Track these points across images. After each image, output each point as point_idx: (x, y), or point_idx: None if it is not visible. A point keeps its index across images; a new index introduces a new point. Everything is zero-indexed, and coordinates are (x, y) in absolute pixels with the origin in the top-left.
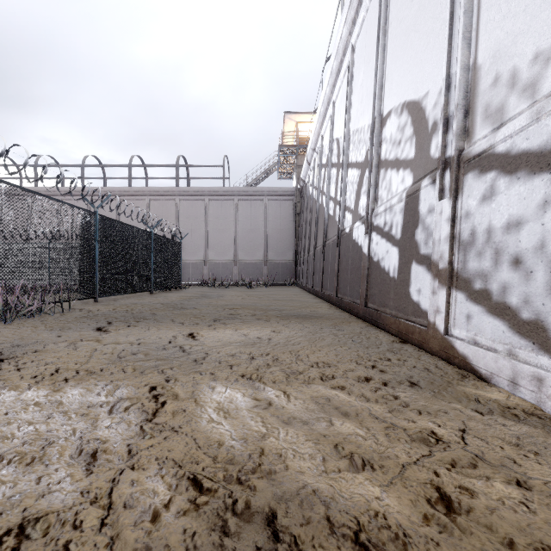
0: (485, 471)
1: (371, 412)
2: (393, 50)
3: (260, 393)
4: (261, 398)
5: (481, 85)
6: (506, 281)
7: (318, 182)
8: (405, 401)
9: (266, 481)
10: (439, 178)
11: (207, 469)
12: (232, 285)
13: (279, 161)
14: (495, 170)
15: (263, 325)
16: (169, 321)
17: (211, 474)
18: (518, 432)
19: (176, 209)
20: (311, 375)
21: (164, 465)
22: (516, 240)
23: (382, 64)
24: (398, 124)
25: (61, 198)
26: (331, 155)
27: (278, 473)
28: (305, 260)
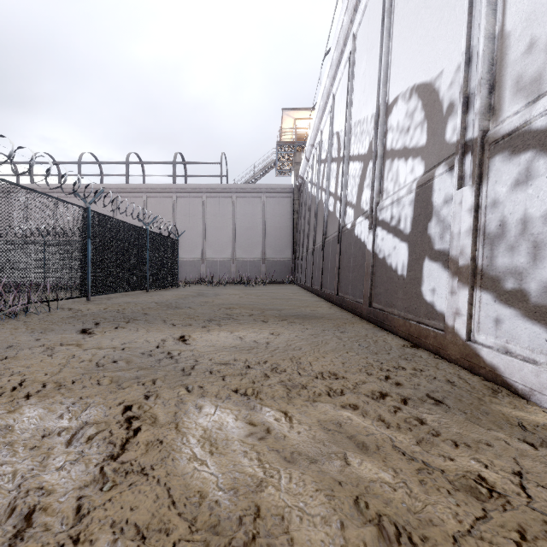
0: None
1: (395, 445)
2: (399, 32)
3: (256, 415)
4: (257, 422)
5: (511, 55)
6: None
7: (318, 178)
8: (434, 427)
9: None
10: (458, 164)
11: (180, 546)
12: (230, 283)
13: (277, 158)
14: (532, 150)
15: (260, 327)
16: (160, 322)
17: None
18: None
19: (174, 207)
20: (316, 390)
21: (120, 536)
22: None
23: (387, 48)
24: (406, 110)
25: (57, 195)
26: (331, 149)
27: None
28: (303, 258)
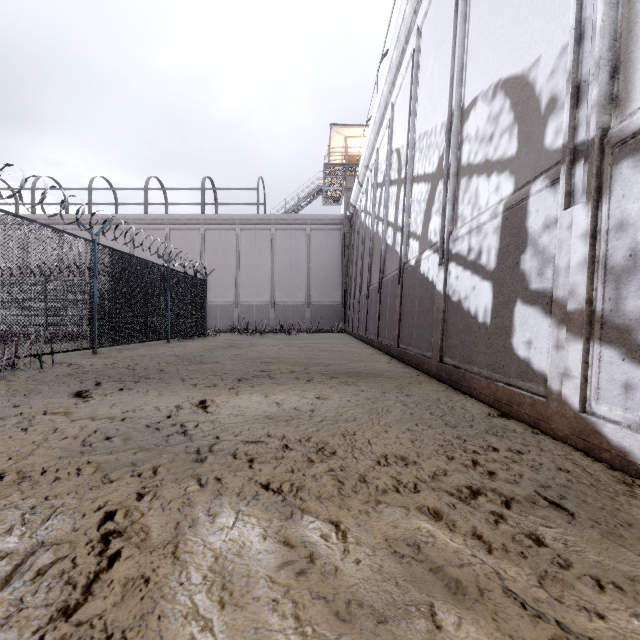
0: None
1: (506, 586)
2: (478, 16)
3: (294, 528)
4: (295, 541)
5: None
6: None
7: (373, 206)
8: (559, 551)
9: None
10: (565, 175)
11: None
12: (269, 331)
13: (324, 183)
14: None
15: (303, 388)
16: (178, 381)
17: None
18: None
19: (202, 241)
20: (379, 485)
21: None
22: None
23: (463, 38)
24: (488, 113)
25: (64, 227)
26: (390, 170)
27: None
28: (356, 301)
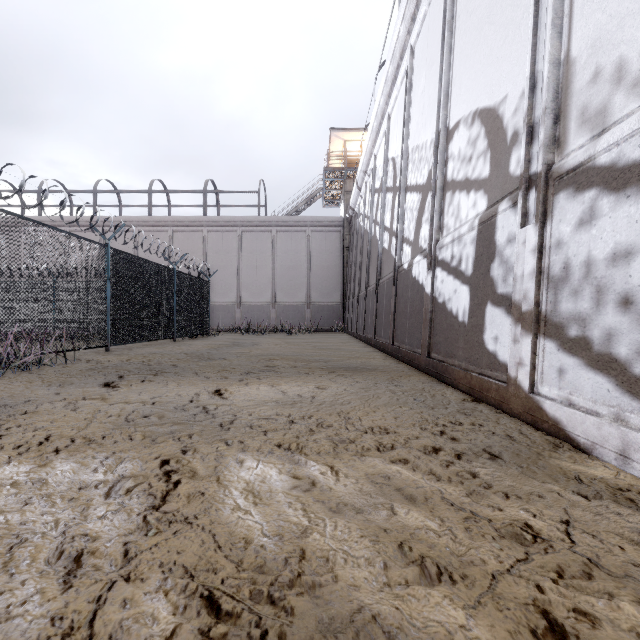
0: (606, 585)
1: (444, 496)
2: (461, 48)
3: (301, 468)
4: (302, 475)
5: (576, 83)
6: (612, 326)
7: (371, 210)
8: (487, 480)
9: (308, 600)
10: (522, 200)
11: (228, 582)
12: (270, 331)
13: (324, 186)
14: (596, 188)
15: (305, 380)
16: (192, 375)
17: (233, 590)
18: (639, 525)
19: (204, 242)
20: (365, 445)
21: (170, 574)
22: (626, 275)
23: (448, 66)
24: (468, 137)
25: (69, 229)
26: (386, 178)
27: (324, 588)
28: (354, 302)
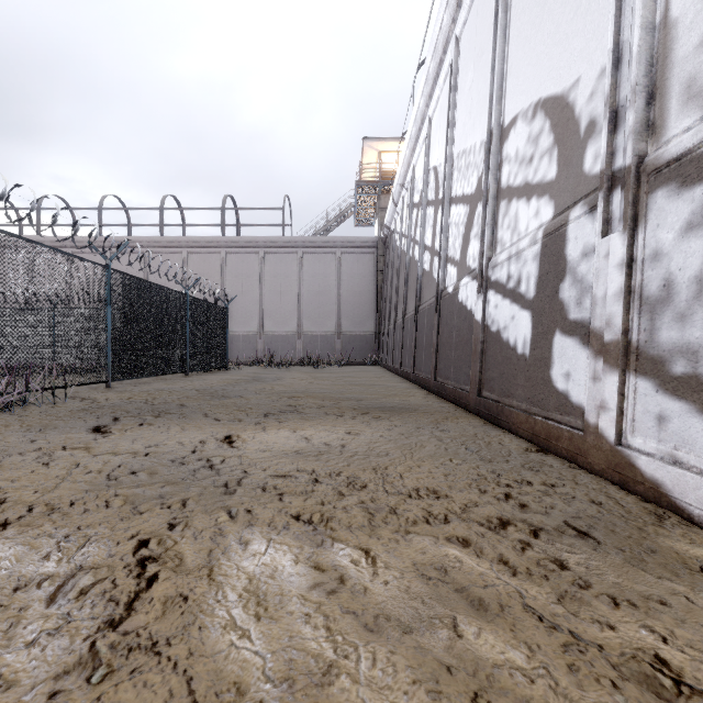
0: None
1: (526, 603)
2: (519, 30)
3: (325, 554)
4: (326, 566)
5: (679, 50)
6: None
7: (409, 228)
8: (581, 574)
9: None
10: (603, 203)
11: None
12: (295, 364)
13: (356, 202)
14: None
15: (333, 423)
16: (200, 416)
17: None
18: None
19: (222, 265)
20: (409, 516)
21: None
22: None
23: (502, 52)
24: (528, 133)
25: (72, 251)
26: (427, 190)
27: None
28: (390, 331)
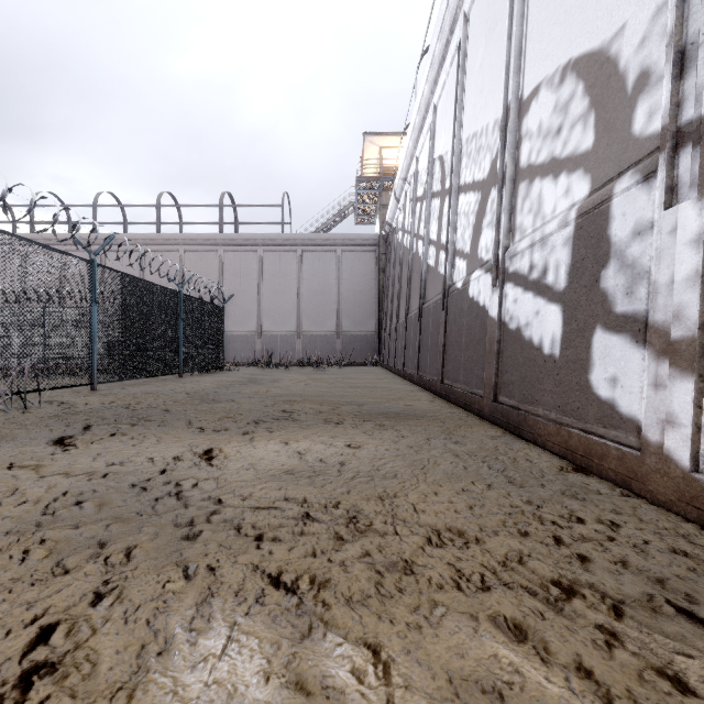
0: None
1: None
2: None
3: (312, 659)
4: (313, 684)
5: None
6: None
7: (412, 223)
8: None
9: None
10: (666, 166)
11: None
12: (295, 365)
13: (357, 199)
14: None
15: (331, 433)
16: (183, 425)
17: None
18: None
19: (220, 264)
20: (432, 578)
21: None
22: None
23: (521, 17)
24: (554, 102)
25: (66, 249)
26: (431, 181)
27: None
28: (392, 331)
